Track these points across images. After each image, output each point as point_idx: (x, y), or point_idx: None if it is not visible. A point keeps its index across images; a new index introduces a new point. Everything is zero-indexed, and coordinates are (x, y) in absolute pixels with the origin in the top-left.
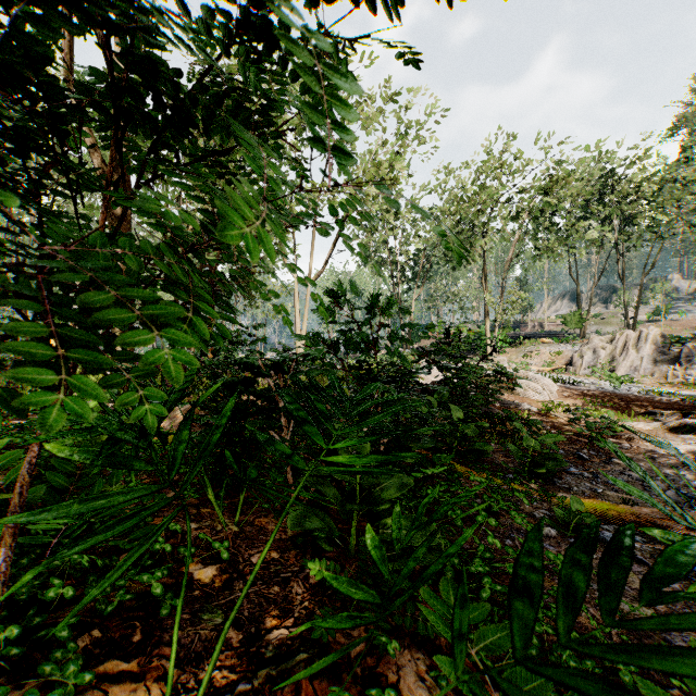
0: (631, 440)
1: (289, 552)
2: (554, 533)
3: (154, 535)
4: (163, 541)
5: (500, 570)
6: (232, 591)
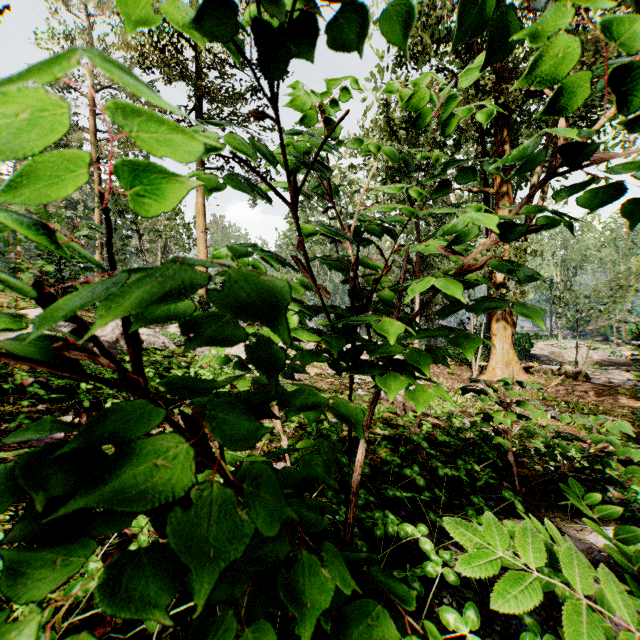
0: None
1: None
2: None
3: None
4: None
5: None
6: None
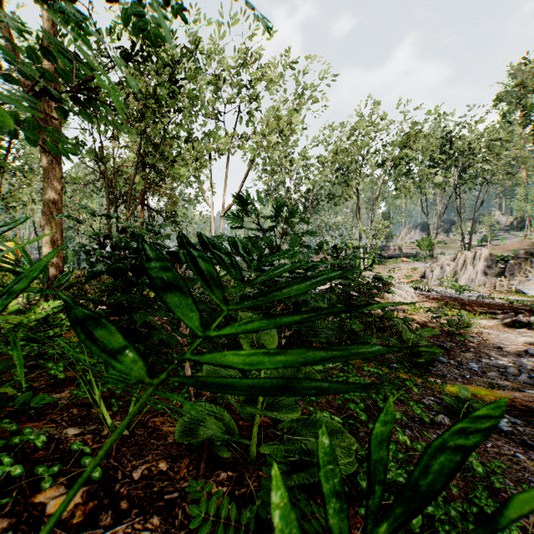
0: (480, 334)
1: (181, 461)
2: (447, 421)
3: None
4: (11, 461)
5: None
6: (93, 529)
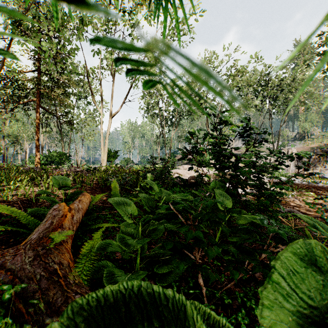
0: None
1: None
2: None
3: None
4: None
5: None
6: None
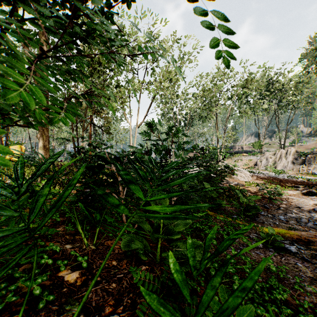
0: (287, 199)
1: (123, 261)
2: (261, 246)
3: (5, 269)
4: (47, 257)
5: (240, 269)
6: (86, 287)
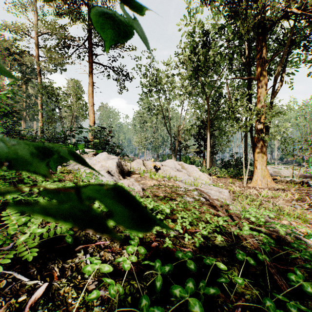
0: None
1: None
2: None
3: None
4: None
5: None
6: None
